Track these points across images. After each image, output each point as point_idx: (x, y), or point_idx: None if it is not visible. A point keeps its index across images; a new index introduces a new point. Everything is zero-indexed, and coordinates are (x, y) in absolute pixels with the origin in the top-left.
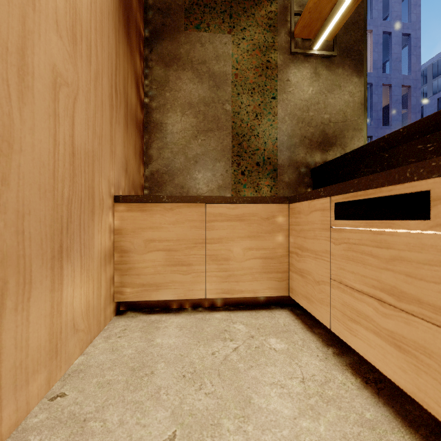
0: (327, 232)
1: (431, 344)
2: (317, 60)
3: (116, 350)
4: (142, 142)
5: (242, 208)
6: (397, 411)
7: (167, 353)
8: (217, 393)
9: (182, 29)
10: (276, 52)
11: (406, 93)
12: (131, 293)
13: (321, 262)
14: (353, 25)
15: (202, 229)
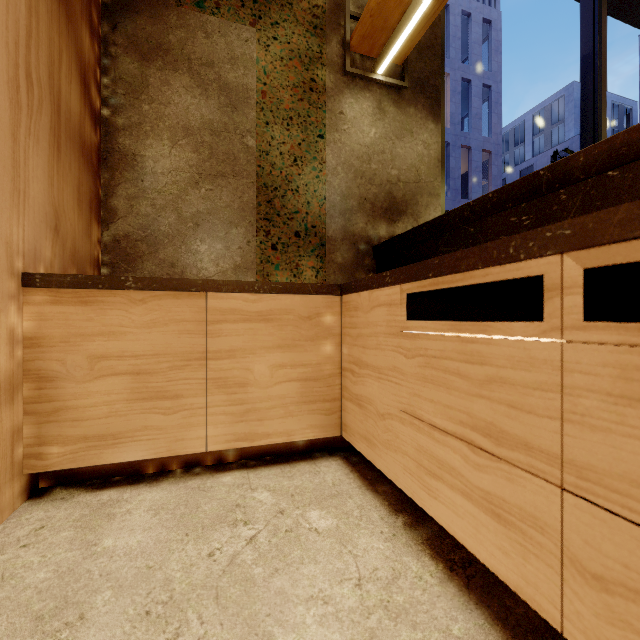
0: (396, 339)
1: (544, 512)
2: (382, 91)
3: (9, 577)
4: (96, 183)
5: (269, 301)
6: (495, 613)
7: (122, 566)
8: (209, 639)
9: (173, 2)
10: (325, 68)
11: (487, 160)
12: (62, 456)
13: (387, 385)
14: (429, 49)
15: (200, 336)
